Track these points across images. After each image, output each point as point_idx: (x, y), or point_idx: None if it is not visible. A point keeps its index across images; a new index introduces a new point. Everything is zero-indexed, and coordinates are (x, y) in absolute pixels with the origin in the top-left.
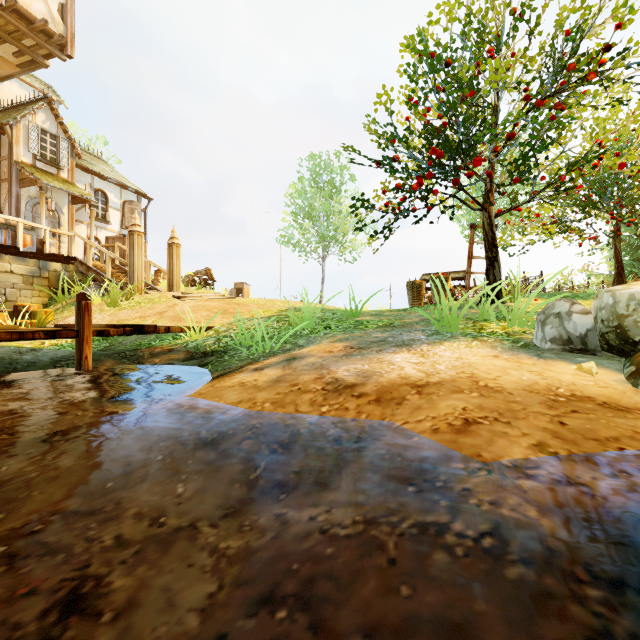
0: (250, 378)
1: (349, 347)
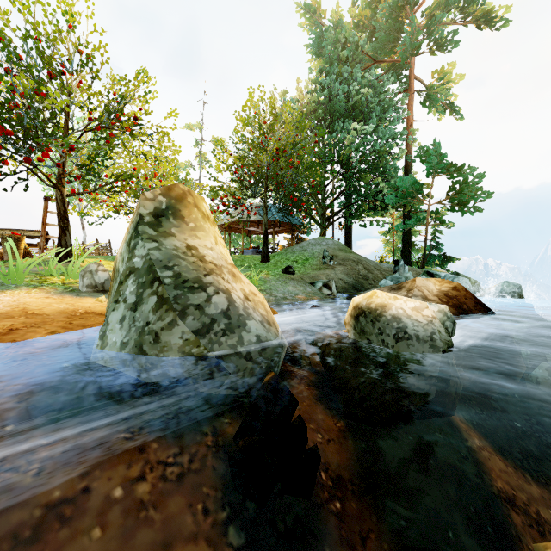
0: None
1: None
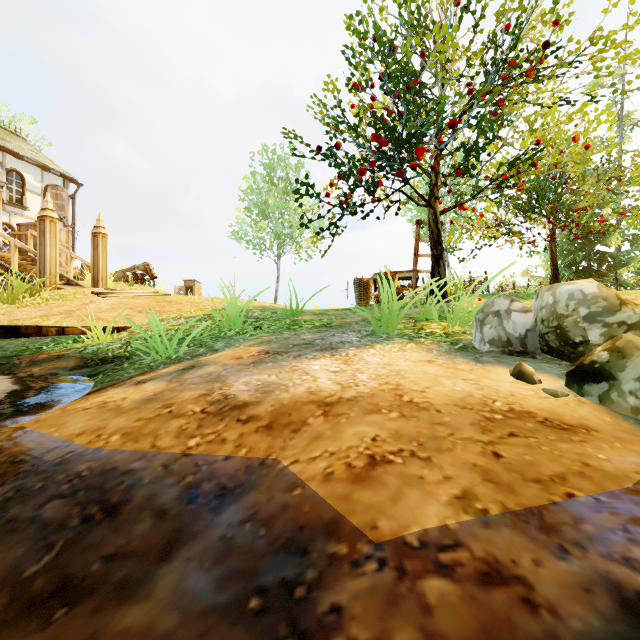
0: (119, 396)
1: (264, 352)
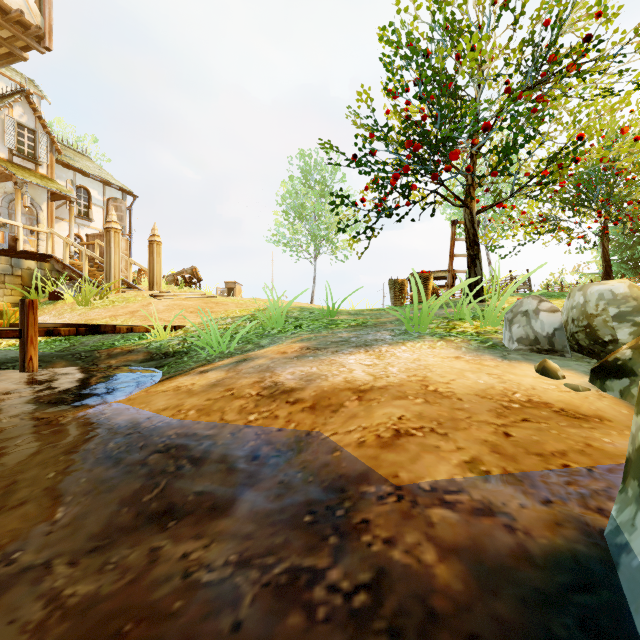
0: (189, 382)
1: (305, 348)
